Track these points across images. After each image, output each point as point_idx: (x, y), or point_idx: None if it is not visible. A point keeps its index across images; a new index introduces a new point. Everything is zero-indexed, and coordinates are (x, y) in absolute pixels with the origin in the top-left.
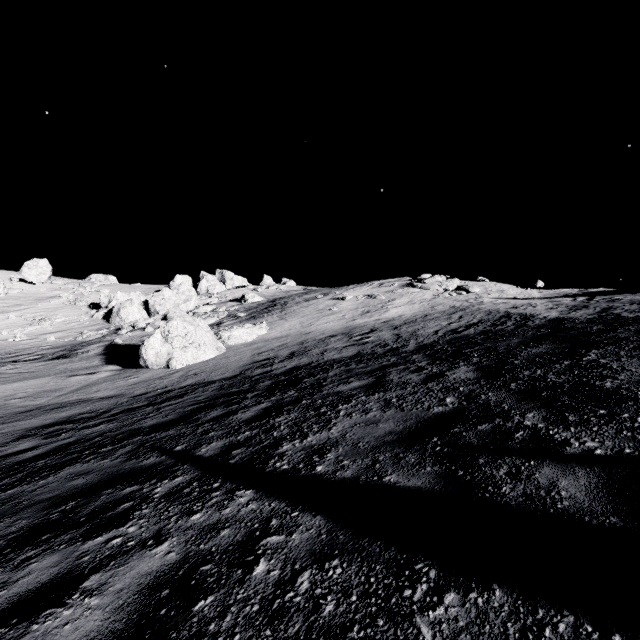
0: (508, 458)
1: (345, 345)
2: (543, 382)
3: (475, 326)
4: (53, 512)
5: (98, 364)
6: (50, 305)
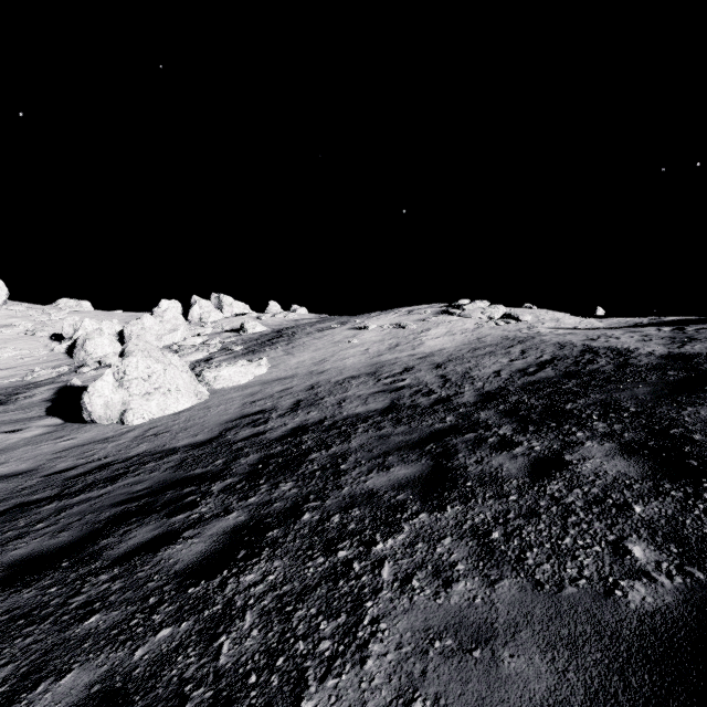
0: None
1: (372, 391)
2: None
3: (551, 365)
4: None
5: (35, 415)
6: (1, 336)
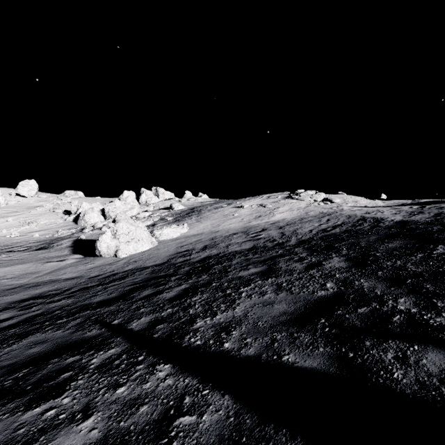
0: (392, 341)
1: (244, 240)
2: (405, 271)
3: (340, 226)
4: (8, 379)
5: (67, 254)
6: (36, 212)
